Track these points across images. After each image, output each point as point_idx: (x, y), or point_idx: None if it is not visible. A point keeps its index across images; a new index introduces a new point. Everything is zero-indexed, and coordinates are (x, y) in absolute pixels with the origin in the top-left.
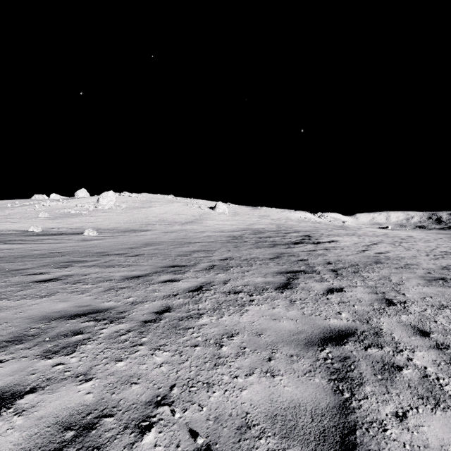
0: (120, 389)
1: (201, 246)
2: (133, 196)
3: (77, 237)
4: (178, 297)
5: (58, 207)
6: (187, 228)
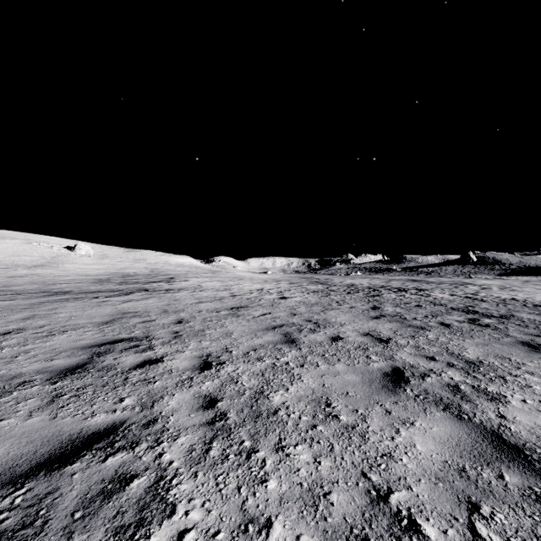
0: (66, 305)
1: (69, 286)
2: None
3: None
4: (70, 298)
5: None
6: (38, 273)
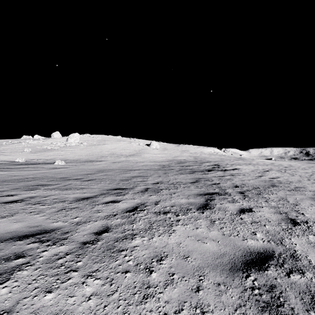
0: None
1: (139, 173)
2: (92, 137)
3: (50, 165)
4: (117, 217)
5: (38, 144)
6: (130, 159)
